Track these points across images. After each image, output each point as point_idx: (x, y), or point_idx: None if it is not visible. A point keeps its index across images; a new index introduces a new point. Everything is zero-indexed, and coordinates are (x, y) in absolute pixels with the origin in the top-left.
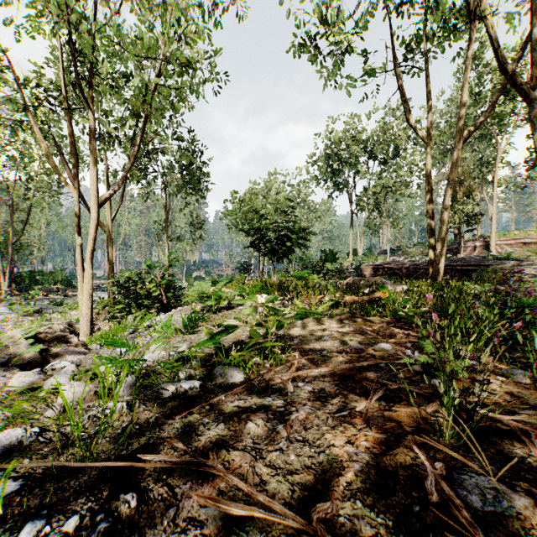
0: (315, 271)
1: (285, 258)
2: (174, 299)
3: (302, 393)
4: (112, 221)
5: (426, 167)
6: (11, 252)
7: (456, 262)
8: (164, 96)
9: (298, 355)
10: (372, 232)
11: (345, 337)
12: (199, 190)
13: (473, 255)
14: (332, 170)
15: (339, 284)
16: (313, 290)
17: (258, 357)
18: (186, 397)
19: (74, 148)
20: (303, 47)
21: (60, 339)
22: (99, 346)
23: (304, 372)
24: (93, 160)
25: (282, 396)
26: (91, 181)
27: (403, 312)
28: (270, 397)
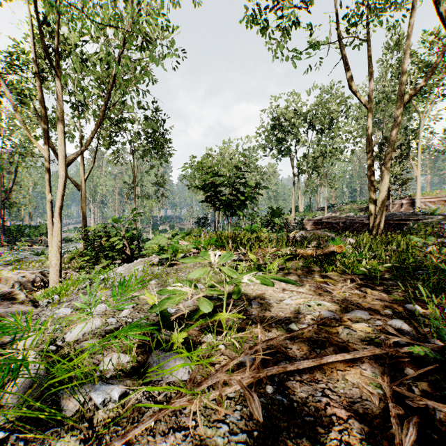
0: (263, 225)
1: (239, 212)
2: (137, 251)
3: (275, 414)
4: (84, 181)
5: (367, 130)
6: (0, 209)
7: (388, 217)
8: (128, 67)
9: (260, 331)
10: (311, 191)
11: (310, 300)
12: (162, 154)
13: (402, 211)
14: (277, 139)
15: (288, 237)
16: (264, 243)
17: (209, 333)
18: (93, 424)
19: (45, 113)
20: (254, 23)
21: (6, 296)
22: (45, 304)
23: (274, 371)
24: (61, 123)
25: (244, 420)
26: (59, 142)
27: (364, 268)
28: (226, 423)
